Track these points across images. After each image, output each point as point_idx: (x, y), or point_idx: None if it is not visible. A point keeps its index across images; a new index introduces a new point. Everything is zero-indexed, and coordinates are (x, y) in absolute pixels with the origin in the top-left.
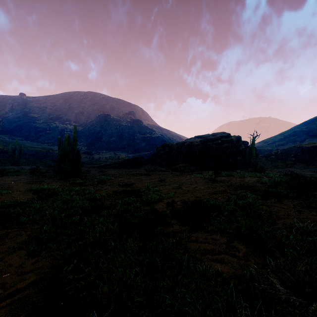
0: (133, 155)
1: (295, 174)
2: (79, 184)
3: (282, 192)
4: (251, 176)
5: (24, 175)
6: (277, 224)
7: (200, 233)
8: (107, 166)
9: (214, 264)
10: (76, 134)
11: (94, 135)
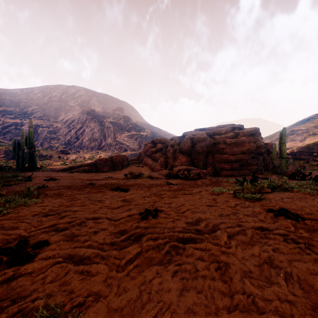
0: None
1: None
2: None
3: None
4: None
5: None
6: None
7: None
8: (73, 169)
9: None
10: None
11: (75, 132)
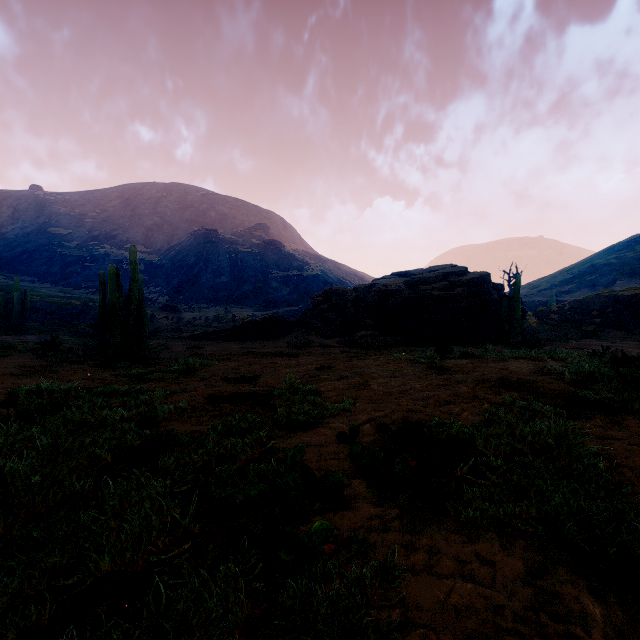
0: (264, 314)
1: (621, 353)
2: (136, 376)
3: (611, 398)
4: (519, 358)
5: (21, 356)
6: None
7: (440, 533)
8: (208, 336)
9: None
10: (135, 266)
11: (185, 273)
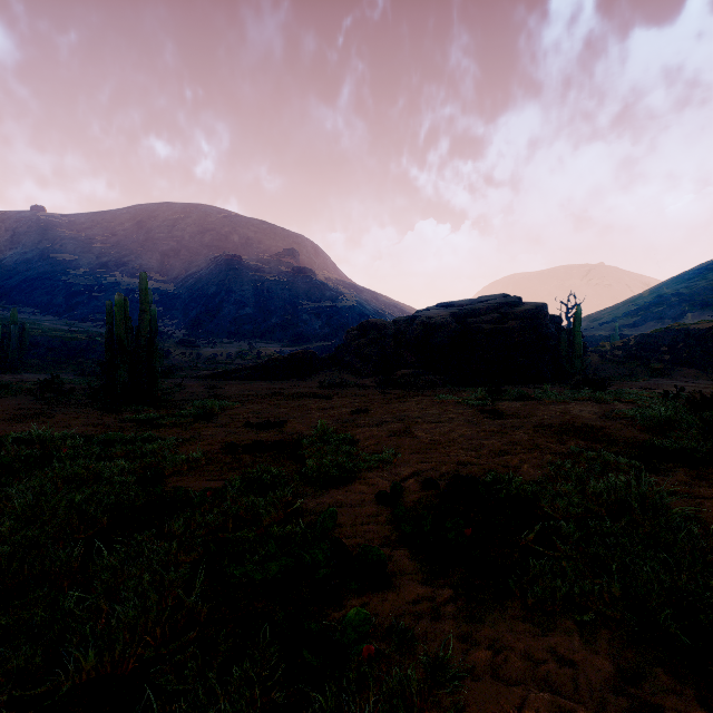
0: (293, 349)
1: (699, 394)
2: (145, 421)
3: (694, 447)
4: (582, 400)
5: (16, 398)
6: None
7: (504, 622)
8: (229, 375)
9: None
10: (146, 295)
11: (204, 304)
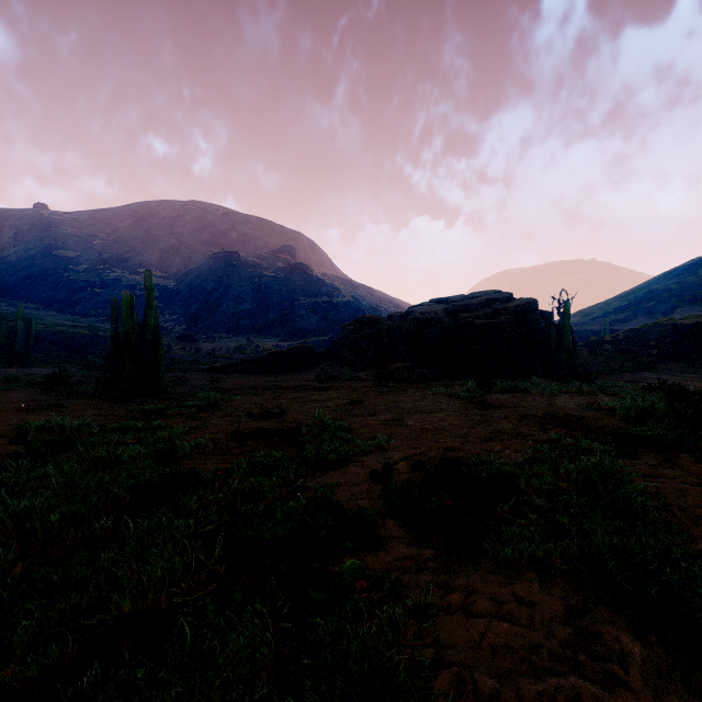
0: (290, 344)
1: (678, 386)
2: (152, 411)
3: (665, 435)
4: (568, 392)
5: (27, 390)
6: (697, 540)
7: (477, 574)
8: (229, 369)
9: None
10: (151, 292)
11: (203, 299)
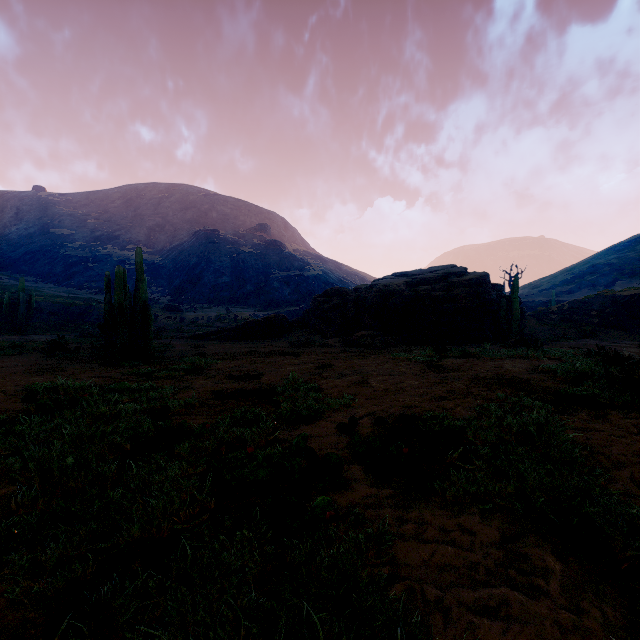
0: (266, 314)
1: (613, 352)
2: (143, 374)
3: (599, 394)
4: (516, 357)
5: (29, 355)
6: (617, 482)
7: (428, 509)
8: (211, 336)
9: (486, 627)
10: (141, 267)
11: (186, 273)
